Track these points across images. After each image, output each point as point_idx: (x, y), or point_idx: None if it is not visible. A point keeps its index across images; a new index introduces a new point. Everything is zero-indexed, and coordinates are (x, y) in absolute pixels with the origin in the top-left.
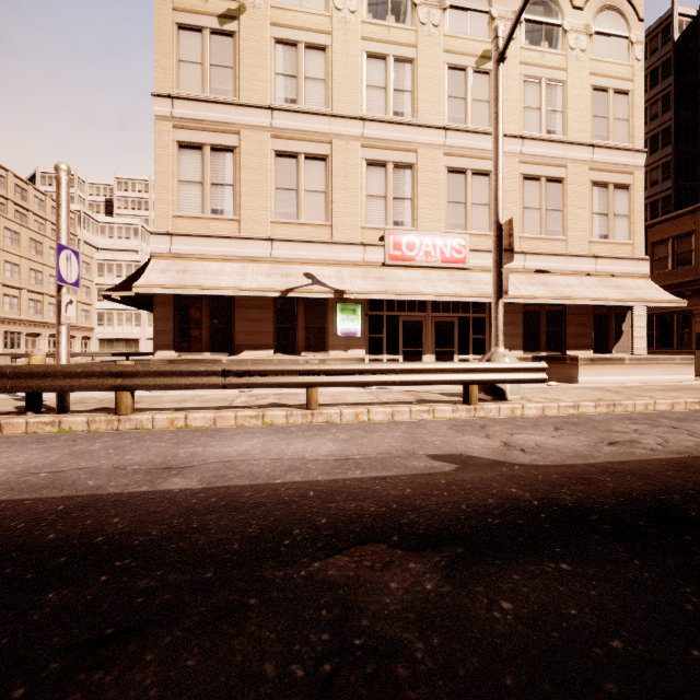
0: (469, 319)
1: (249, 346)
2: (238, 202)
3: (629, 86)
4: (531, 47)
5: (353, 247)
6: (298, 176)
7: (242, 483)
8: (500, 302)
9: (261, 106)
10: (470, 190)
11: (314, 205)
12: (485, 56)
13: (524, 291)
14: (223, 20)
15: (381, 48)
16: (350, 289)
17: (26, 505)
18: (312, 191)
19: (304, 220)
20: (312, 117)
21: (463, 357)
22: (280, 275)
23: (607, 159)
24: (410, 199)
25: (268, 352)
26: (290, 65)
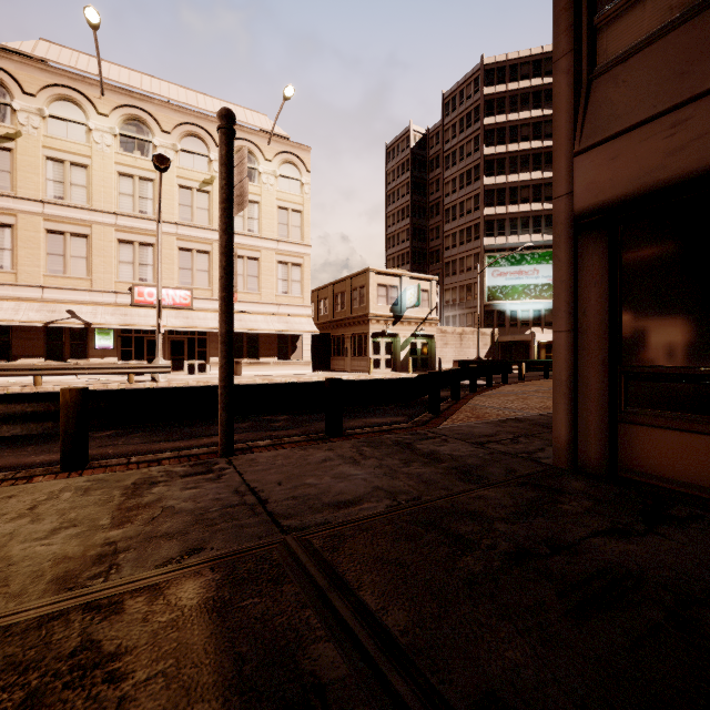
0: (196, 339)
1: (25, 355)
2: (16, 261)
3: (301, 208)
4: None
5: (108, 294)
6: (65, 246)
7: None
8: (159, 336)
9: (35, 200)
10: (196, 262)
11: (78, 265)
12: (206, 182)
13: None
14: (3, 140)
15: (130, 170)
16: (98, 322)
17: None
18: (76, 257)
19: (70, 275)
20: (76, 210)
21: (191, 362)
22: (48, 311)
23: (287, 248)
24: (152, 265)
25: (40, 360)
26: (59, 174)
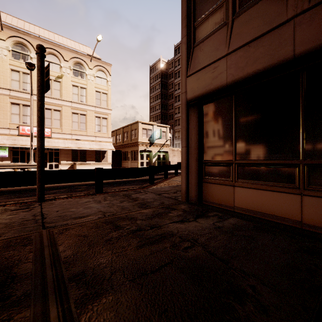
0: (53, 152)
1: None
2: None
3: (107, 92)
4: (75, 77)
5: (5, 129)
6: None
7: None
8: (31, 150)
9: None
10: (53, 115)
11: None
12: (58, 77)
13: (67, 145)
14: None
15: (17, 68)
16: None
17: None
18: None
19: None
20: None
21: (51, 163)
22: None
23: (100, 110)
24: (30, 116)
25: None
26: None
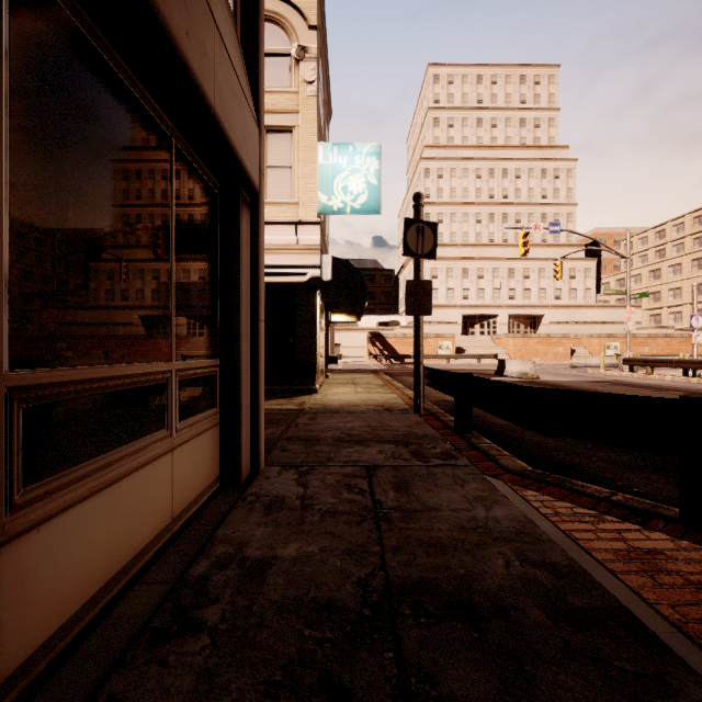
0: None
1: None
2: None
3: None
4: None
5: None
6: None
7: (692, 389)
8: None
9: None
10: None
11: None
12: None
13: None
14: None
15: None
16: None
17: (648, 384)
18: None
19: None
20: None
21: None
22: None
23: None
24: None
25: None
26: None
